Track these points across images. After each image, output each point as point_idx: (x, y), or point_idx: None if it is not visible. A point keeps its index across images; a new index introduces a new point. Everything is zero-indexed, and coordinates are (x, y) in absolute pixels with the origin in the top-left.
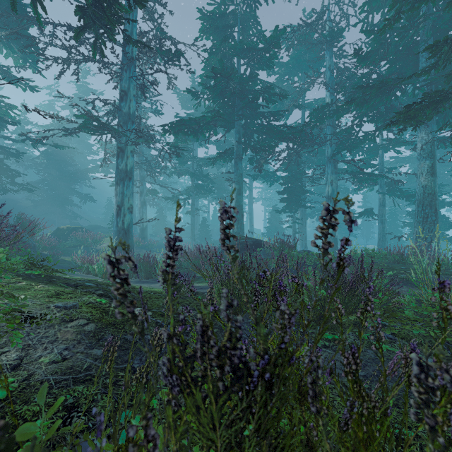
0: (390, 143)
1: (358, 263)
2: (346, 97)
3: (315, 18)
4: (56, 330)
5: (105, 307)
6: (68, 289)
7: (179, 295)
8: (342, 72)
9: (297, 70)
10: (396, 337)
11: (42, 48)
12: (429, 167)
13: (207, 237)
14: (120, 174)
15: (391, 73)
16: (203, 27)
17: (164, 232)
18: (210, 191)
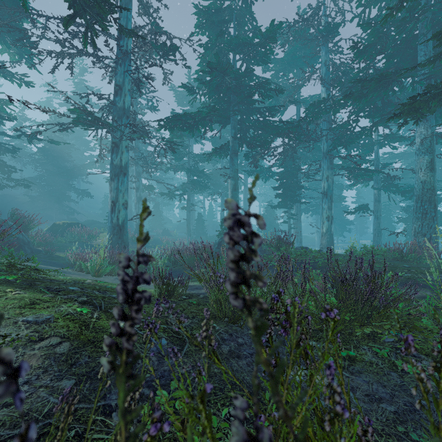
0: (386, 139)
1: (368, 266)
2: (342, 93)
3: (310, 14)
4: (19, 354)
5: (86, 319)
6: (46, 297)
7: (172, 299)
8: (337, 68)
9: (292, 66)
10: (420, 355)
11: (35, 41)
12: (428, 162)
13: (202, 232)
14: (114, 169)
15: (388, 67)
16: (198, 23)
17: (160, 227)
18: (206, 187)
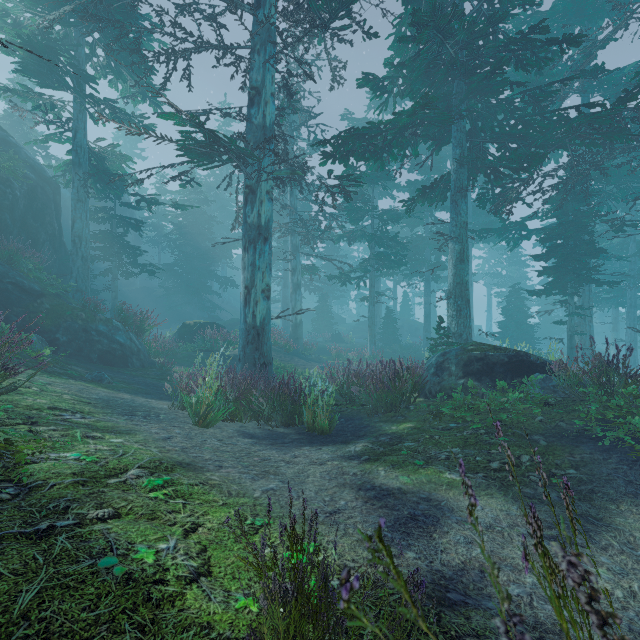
0: None
1: None
2: None
3: None
4: None
5: None
6: None
7: None
8: None
9: (573, 22)
10: None
11: (136, 39)
12: None
13: (394, 338)
14: (249, 231)
15: None
16: None
17: (328, 330)
18: (401, 263)
